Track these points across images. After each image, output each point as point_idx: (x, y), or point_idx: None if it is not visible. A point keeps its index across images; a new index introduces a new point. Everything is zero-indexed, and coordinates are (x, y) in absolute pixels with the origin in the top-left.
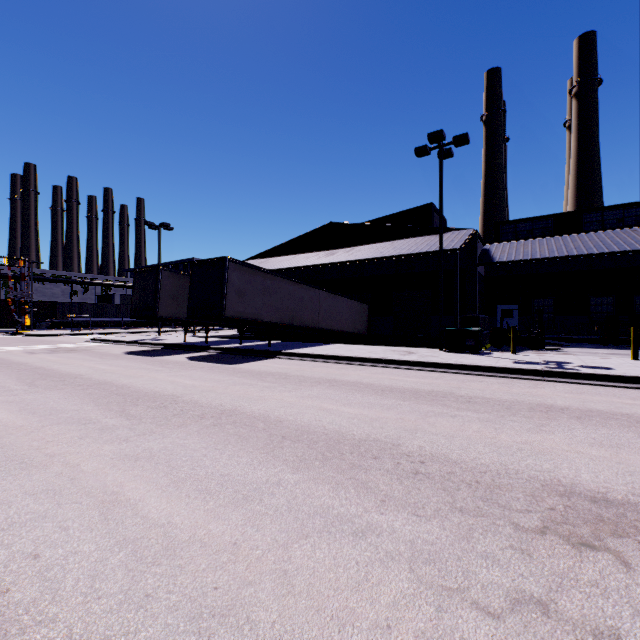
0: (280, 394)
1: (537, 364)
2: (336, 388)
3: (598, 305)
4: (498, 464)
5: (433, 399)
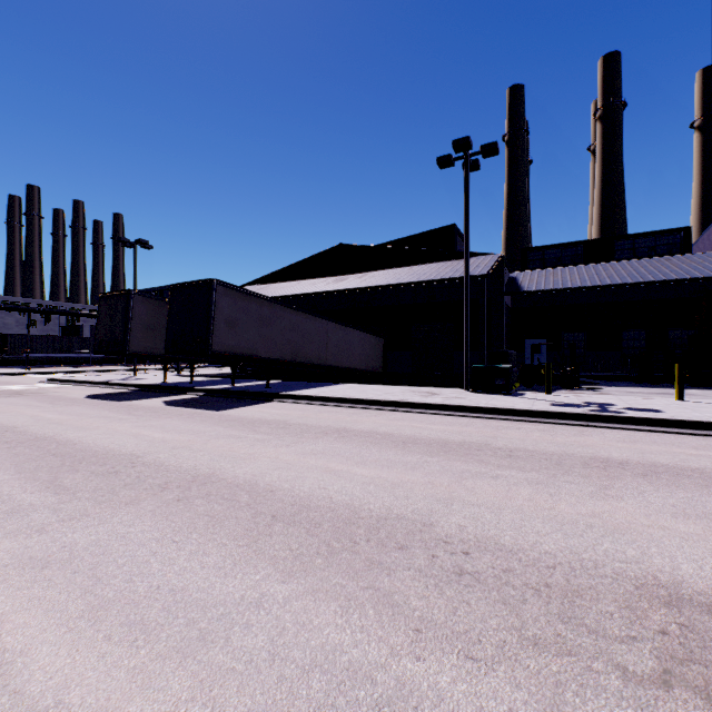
0: (275, 450)
1: (578, 406)
2: (347, 440)
3: (630, 340)
4: (568, 552)
5: (466, 453)
